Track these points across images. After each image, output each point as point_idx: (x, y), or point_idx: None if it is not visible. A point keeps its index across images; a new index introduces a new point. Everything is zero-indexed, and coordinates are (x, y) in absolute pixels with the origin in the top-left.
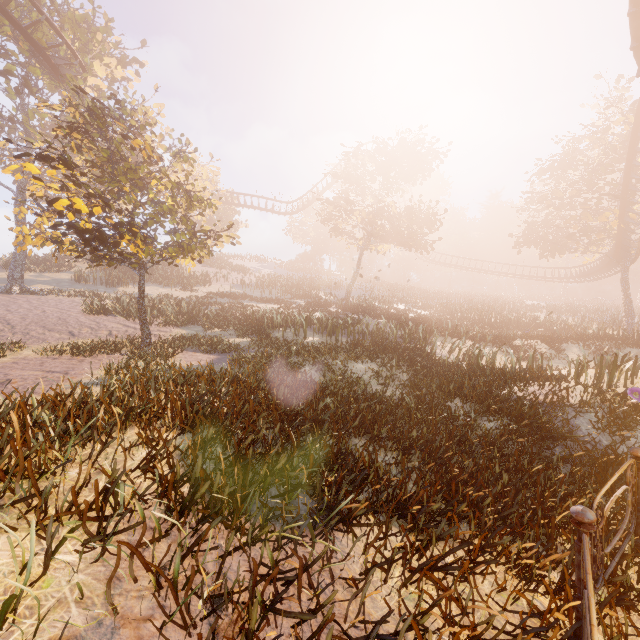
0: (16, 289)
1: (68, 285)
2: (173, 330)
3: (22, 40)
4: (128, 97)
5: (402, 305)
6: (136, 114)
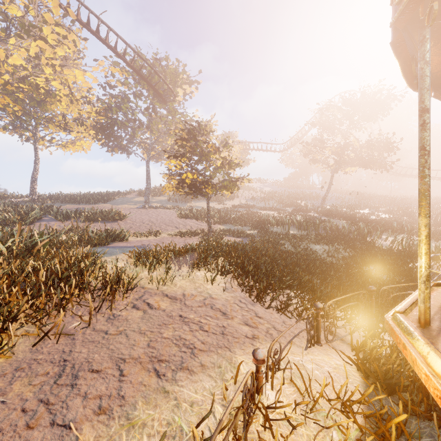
0: (147, 206)
1: (165, 203)
2: (218, 226)
3: (151, 89)
4: (203, 121)
5: (367, 210)
6: (206, 128)
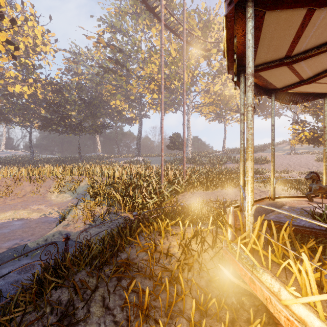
0: (292, 153)
1: (313, 149)
2: None
3: None
4: None
5: None
6: None
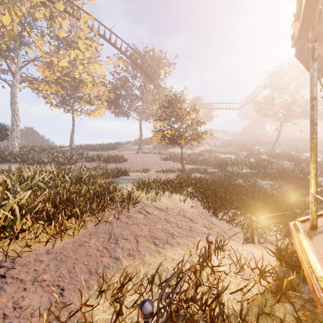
0: (140, 152)
1: (152, 149)
2: (189, 166)
3: (142, 72)
4: (178, 94)
5: None
6: (180, 98)
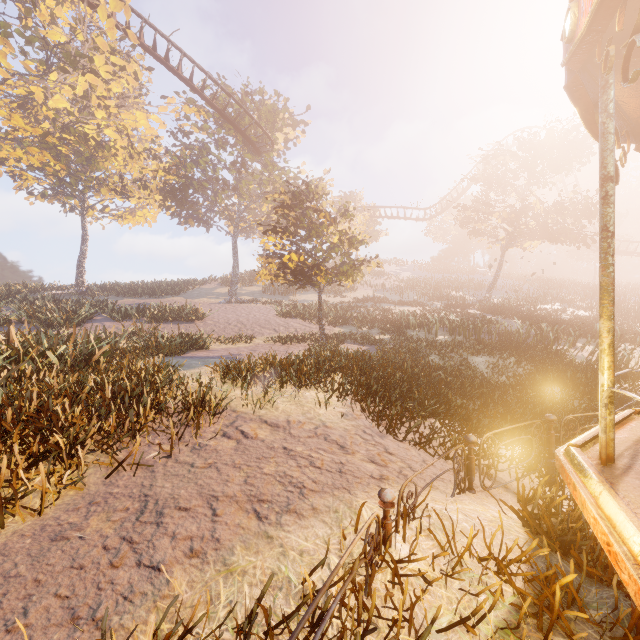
0: (234, 300)
1: (259, 296)
2: (334, 329)
3: (239, 135)
4: (313, 181)
5: (556, 304)
6: (317, 190)
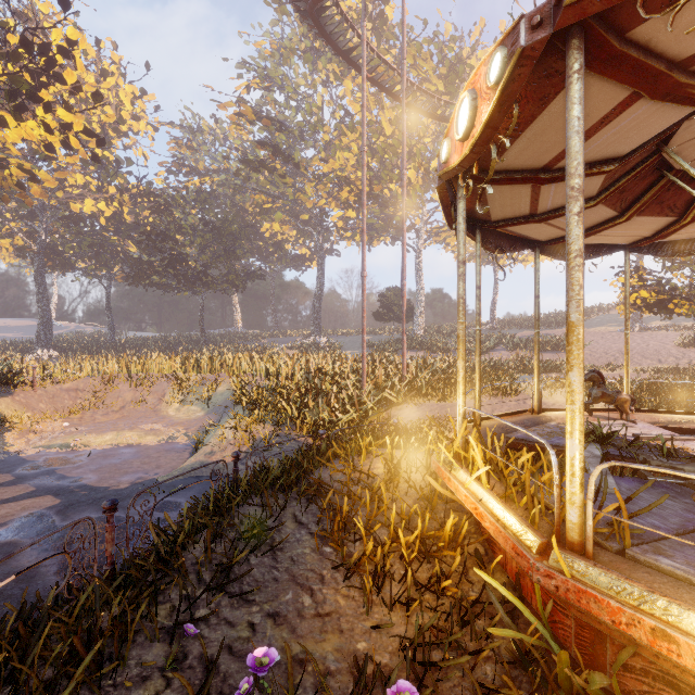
0: (635, 328)
1: (681, 319)
2: None
3: None
4: None
5: None
6: None
